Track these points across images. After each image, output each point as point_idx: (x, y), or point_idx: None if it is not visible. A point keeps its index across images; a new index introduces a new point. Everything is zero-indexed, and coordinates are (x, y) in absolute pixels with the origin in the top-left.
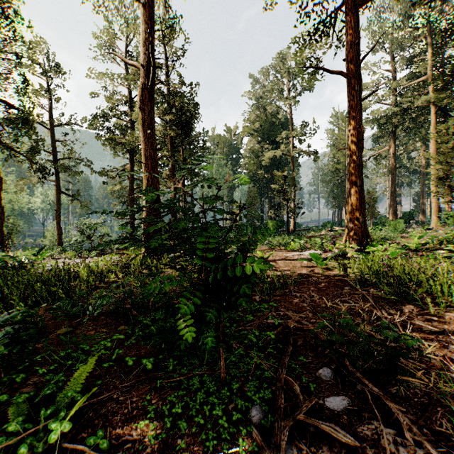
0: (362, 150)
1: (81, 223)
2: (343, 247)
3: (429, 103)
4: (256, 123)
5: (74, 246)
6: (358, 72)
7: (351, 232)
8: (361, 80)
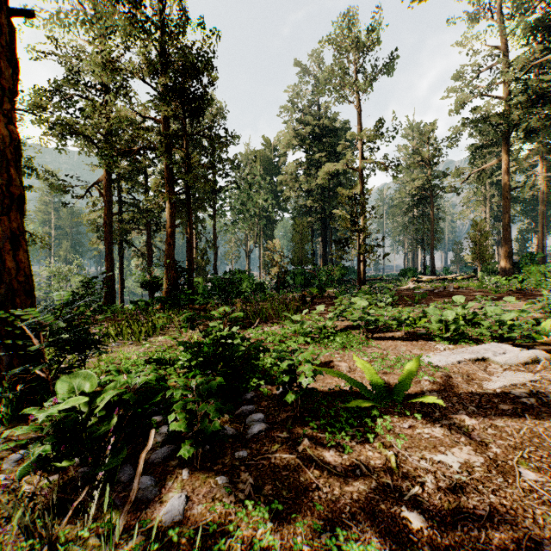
0: None
1: None
2: None
3: None
4: (306, 127)
5: None
6: None
7: None
8: None
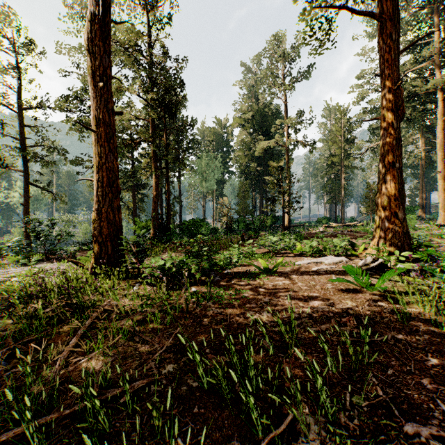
0: (400, 120)
1: (31, 219)
2: (376, 252)
3: (435, 89)
4: (248, 113)
5: (13, 249)
6: (396, 12)
7: (386, 231)
8: (399, 24)
